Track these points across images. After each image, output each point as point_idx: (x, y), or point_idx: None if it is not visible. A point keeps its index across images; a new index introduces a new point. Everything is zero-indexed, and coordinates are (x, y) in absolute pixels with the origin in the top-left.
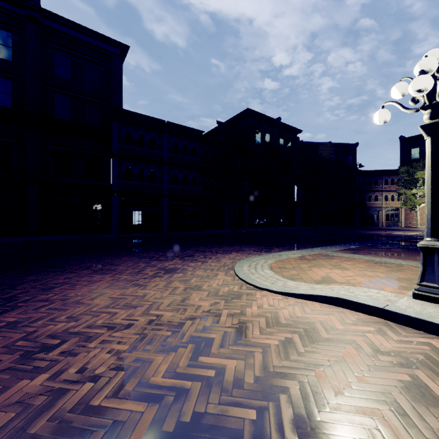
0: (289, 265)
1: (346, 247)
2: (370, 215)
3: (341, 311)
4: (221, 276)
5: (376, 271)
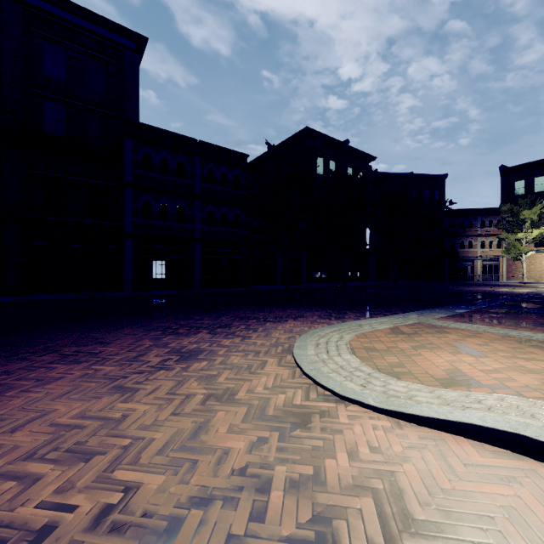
0: (378, 343)
1: (453, 312)
2: (462, 266)
3: (530, 469)
4: (272, 366)
5: (532, 358)
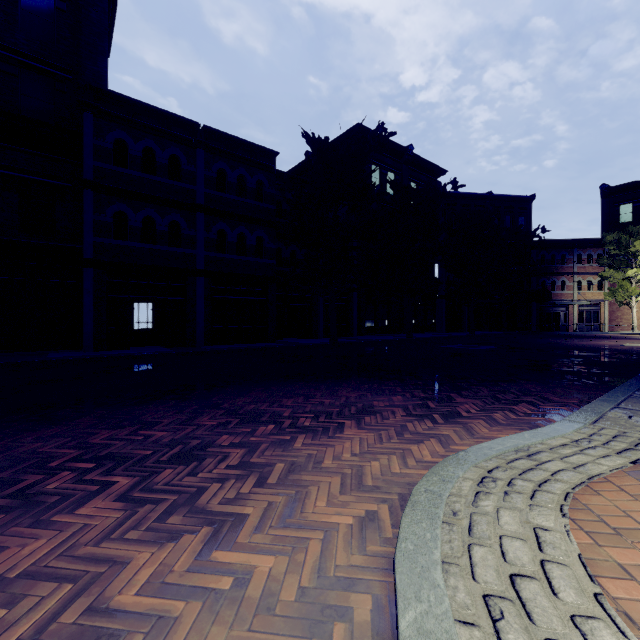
0: None
1: None
2: (553, 312)
3: None
4: None
5: None
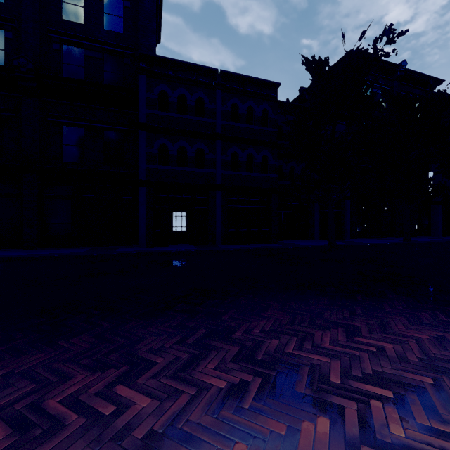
0: None
1: None
2: None
3: None
4: None
5: None
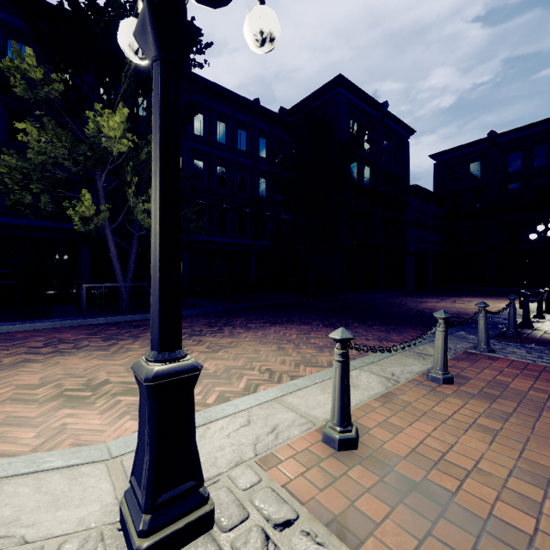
0: None
1: None
2: None
3: None
4: None
5: None
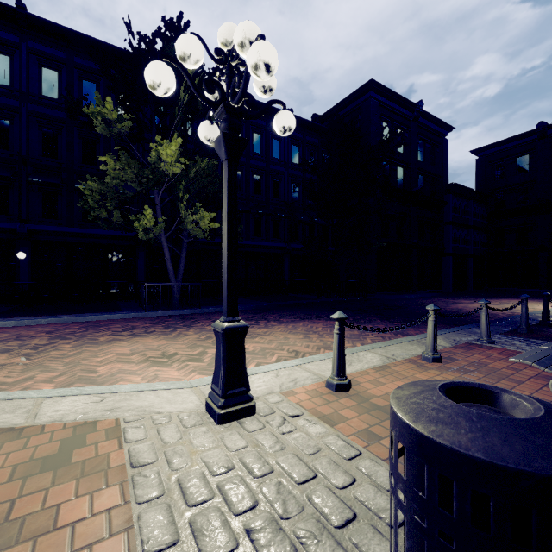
0: None
1: None
2: None
3: None
4: None
5: None
